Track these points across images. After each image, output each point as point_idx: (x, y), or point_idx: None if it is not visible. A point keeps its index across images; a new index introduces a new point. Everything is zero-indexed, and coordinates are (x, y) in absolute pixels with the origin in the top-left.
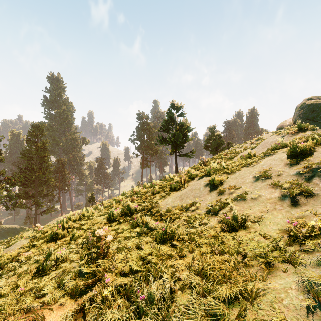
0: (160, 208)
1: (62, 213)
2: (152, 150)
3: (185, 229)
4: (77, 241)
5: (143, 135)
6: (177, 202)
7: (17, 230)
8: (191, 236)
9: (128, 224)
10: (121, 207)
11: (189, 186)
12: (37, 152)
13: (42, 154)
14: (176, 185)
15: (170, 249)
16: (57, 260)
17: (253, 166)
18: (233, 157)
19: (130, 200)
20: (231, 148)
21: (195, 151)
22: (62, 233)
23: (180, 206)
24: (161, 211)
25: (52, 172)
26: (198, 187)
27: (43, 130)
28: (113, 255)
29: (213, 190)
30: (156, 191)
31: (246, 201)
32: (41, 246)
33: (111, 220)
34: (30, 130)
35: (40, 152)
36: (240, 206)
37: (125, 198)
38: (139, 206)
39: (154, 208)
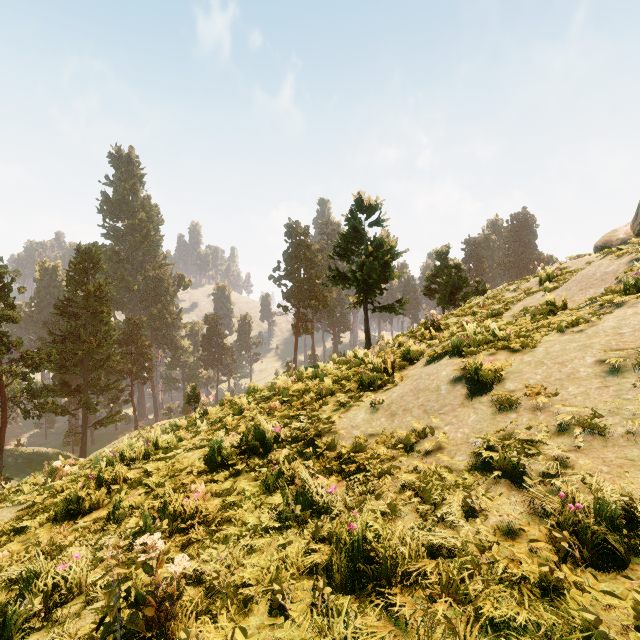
0: (338, 437)
1: (137, 425)
2: (317, 299)
3: (424, 534)
4: (127, 522)
5: (297, 269)
6: (380, 424)
7: (49, 458)
8: (452, 575)
9: (255, 478)
10: (244, 429)
11: (406, 380)
12: (87, 304)
13: (98, 308)
14: (375, 378)
15: (385, 633)
16: (56, 590)
17: (583, 331)
18: (503, 310)
19: (264, 412)
20: (491, 292)
21: (407, 300)
22: (92, 498)
23: (391, 435)
24: (341, 447)
25: (117, 344)
26: (435, 385)
27: (100, 259)
28: (184, 636)
29: (478, 395)
30: (325, 390)
31: (608, 441)
32: (38, 532)
33: (216, 464)
34: (74, 259)
35: (94, 303)
36: (592, 456)
37: (255, 403)
38: (285, 431)
39: (321, 437)
